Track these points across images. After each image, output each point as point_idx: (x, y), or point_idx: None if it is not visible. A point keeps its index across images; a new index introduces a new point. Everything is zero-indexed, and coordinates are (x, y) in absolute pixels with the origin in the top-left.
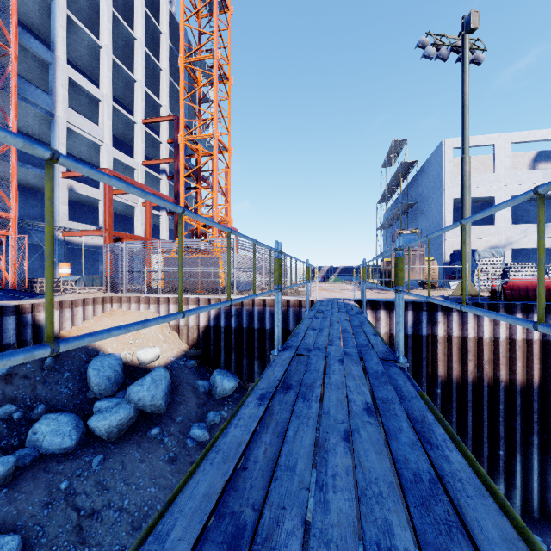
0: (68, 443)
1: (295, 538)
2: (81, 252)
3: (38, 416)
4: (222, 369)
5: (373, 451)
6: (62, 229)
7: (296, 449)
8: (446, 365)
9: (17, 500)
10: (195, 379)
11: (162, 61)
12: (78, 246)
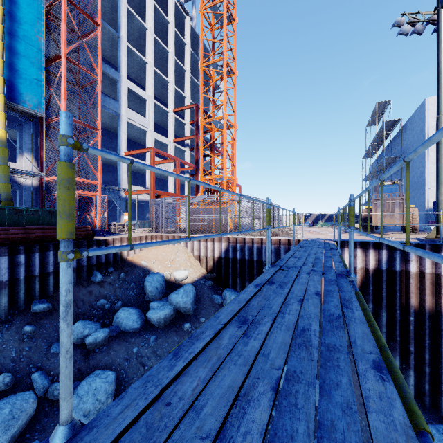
0: (136, 326)
1: (269, 323)
2: (134, 205)
3: (118, 308)
4: (230, 289)
5: (312, 306)
6: (124, 190)
7: (273, 303)
8: (419, 297)
9: (111, 354)
10: (211, 294)
11: (186, 64)
12: (133, 201)
